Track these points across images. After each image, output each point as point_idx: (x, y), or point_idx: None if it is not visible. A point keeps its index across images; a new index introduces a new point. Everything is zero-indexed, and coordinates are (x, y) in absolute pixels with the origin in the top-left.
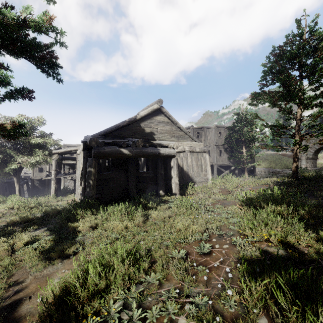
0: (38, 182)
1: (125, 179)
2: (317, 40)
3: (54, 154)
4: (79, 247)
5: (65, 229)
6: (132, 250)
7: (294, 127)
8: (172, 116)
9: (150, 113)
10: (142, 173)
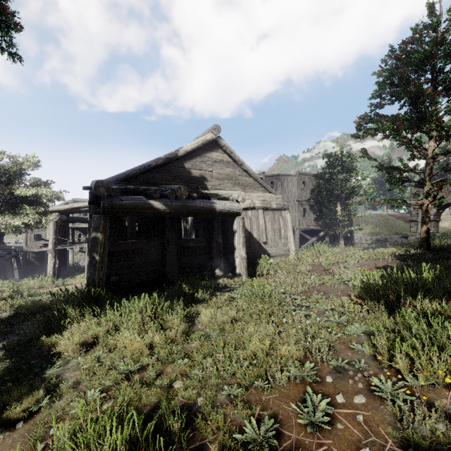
0: (33, 256)
1: (160, 252)
2: None
3: (53, 212)
4: (46, 395)
5: (38, 347)
6: (156, 407)
7: (424, 170)
8: (235, 153)
9: (201, 146)
10: (187, 242)
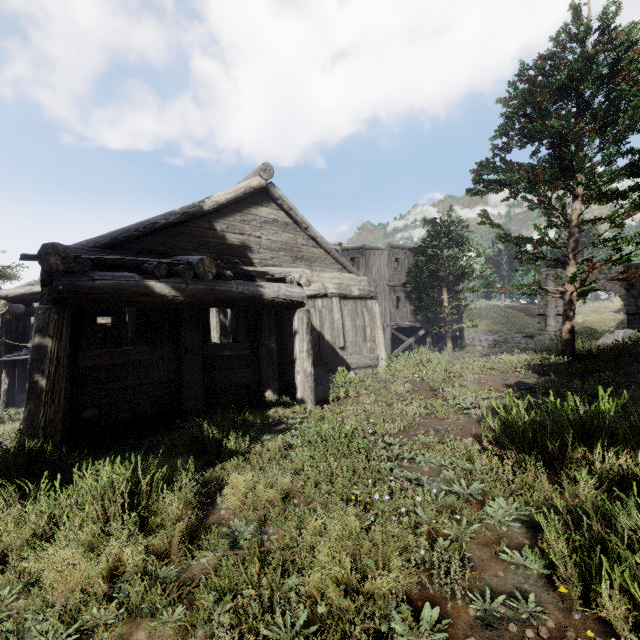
0: None
1: (172, 366)
2: (622, 45)
3: None
4: None
5: None
6: None
7: (567, 244)
8: (296, 210)
9: (242, 197)
10: (219, 349)
